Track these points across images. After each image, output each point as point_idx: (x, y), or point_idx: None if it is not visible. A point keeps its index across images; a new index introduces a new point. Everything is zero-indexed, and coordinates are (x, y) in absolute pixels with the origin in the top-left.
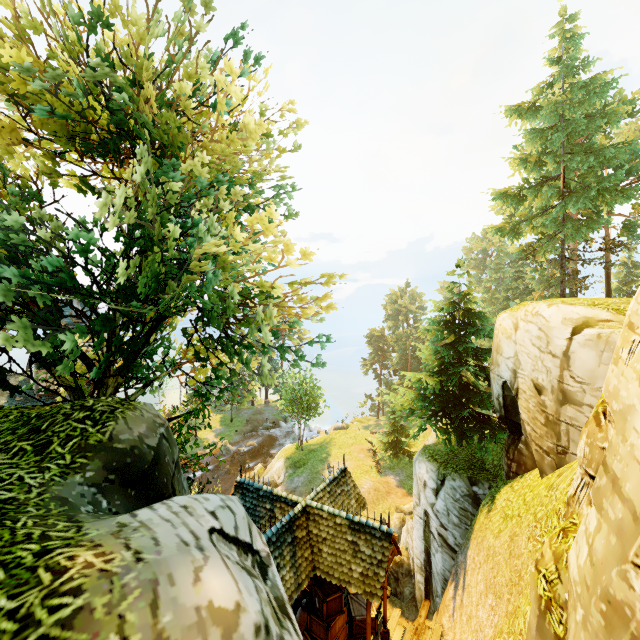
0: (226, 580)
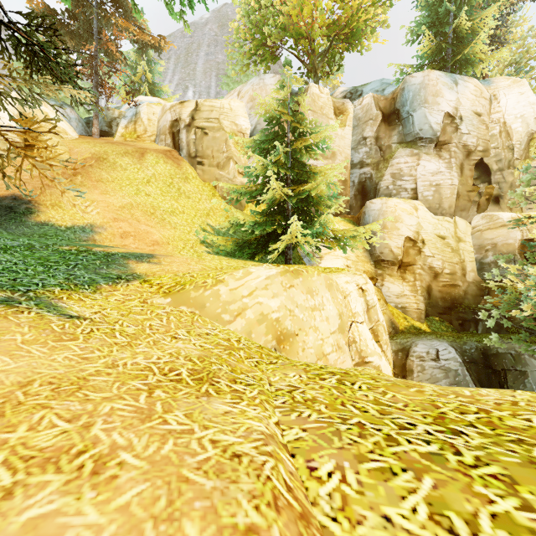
0: (422, 346)
